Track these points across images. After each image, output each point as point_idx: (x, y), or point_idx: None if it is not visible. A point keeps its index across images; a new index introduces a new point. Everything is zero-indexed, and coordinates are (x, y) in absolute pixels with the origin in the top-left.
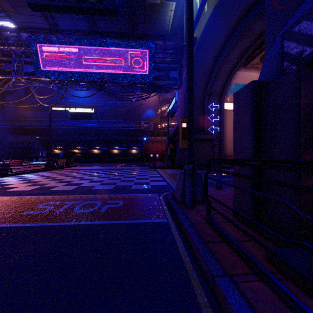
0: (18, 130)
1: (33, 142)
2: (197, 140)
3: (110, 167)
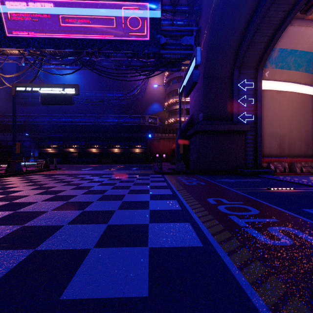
0: (7, 127)
1: (24, 140)
2: (223, 133)
3: (101, 171)
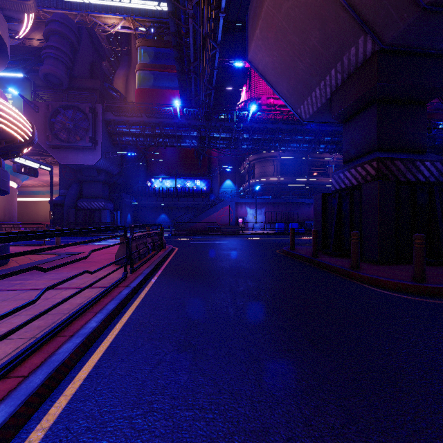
0: None
1: None
2: None
3: None
